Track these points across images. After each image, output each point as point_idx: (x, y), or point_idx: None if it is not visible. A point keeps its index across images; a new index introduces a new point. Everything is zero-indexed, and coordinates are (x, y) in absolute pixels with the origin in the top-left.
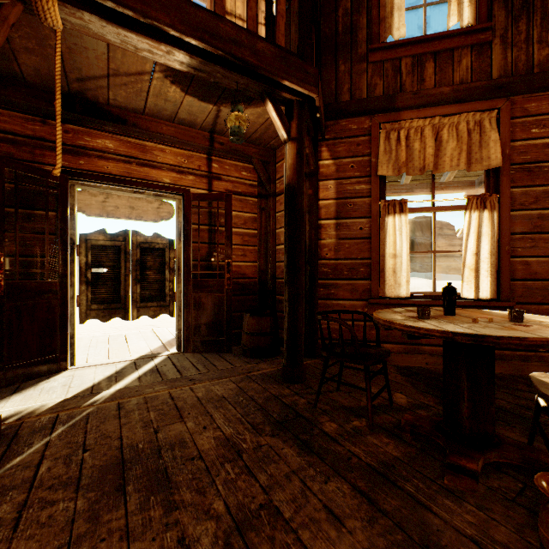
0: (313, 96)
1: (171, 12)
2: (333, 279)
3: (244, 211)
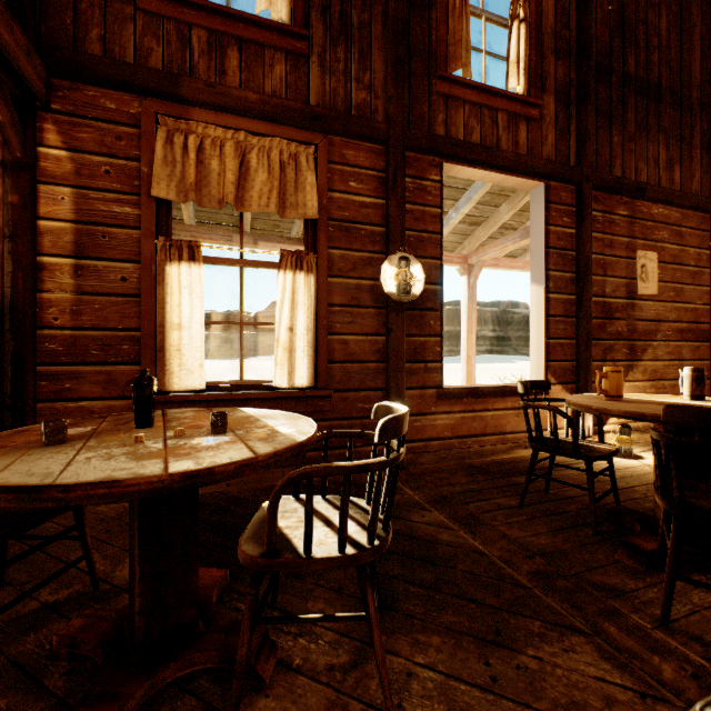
0: None
1: None
2: (69, 363)
3: None
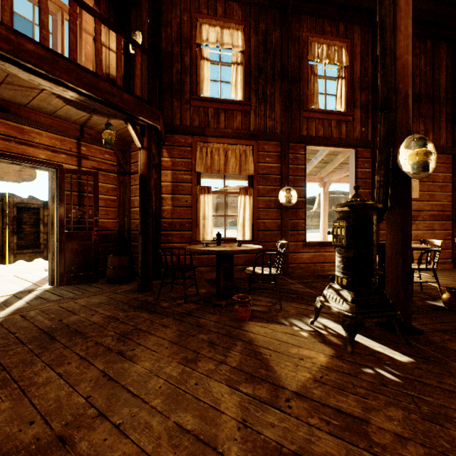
0: (157, 126)
1: (70, 74)
2: (170, 230)
3: (107, 183)
